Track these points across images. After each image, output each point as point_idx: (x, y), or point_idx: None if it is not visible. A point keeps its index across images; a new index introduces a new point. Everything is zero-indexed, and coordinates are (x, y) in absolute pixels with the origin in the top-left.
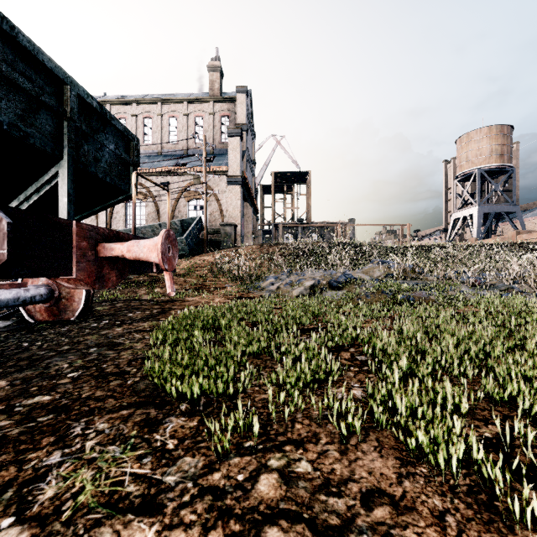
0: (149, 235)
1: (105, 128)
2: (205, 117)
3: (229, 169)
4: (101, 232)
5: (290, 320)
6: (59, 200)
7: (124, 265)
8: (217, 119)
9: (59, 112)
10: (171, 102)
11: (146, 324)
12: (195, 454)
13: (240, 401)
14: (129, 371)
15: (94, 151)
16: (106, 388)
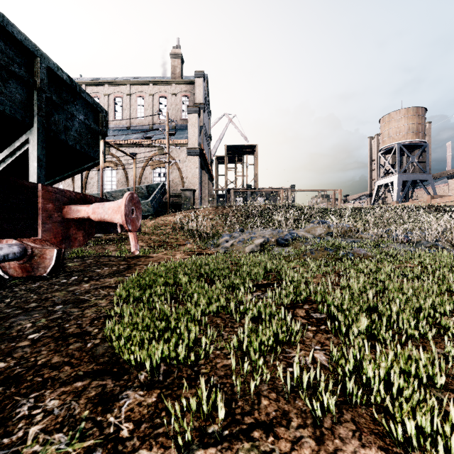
0: (119, 198)
1: (75, 100)
2: (168, 97)
3: (189, 141)
4: (68, 194)
5: (246, 277)
6: (29, 164)
7: (91, 226)
8: (178, 99)
9: (30, 82)
10: (138, 84)
11: (112, 280)
12: (152, 445)
13: (203, 383)
14: (90, 331)
15: (64, 120)
16: (65, 353)
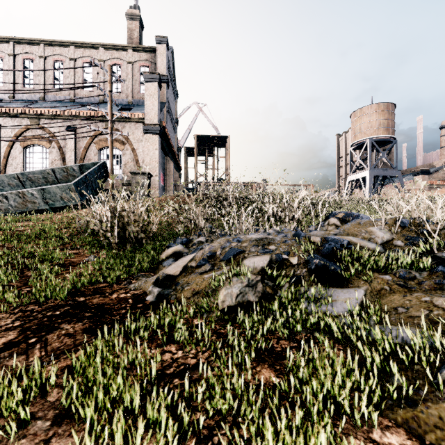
0: (40, 183)
1: None
2: (123, 65)
3: (146, 116)
4: None
5: None
6: None
7: None
8: (136, 69)
9: None
10: (85, 47)
11: None
12: None
13: None
14: None
15: None
16: None
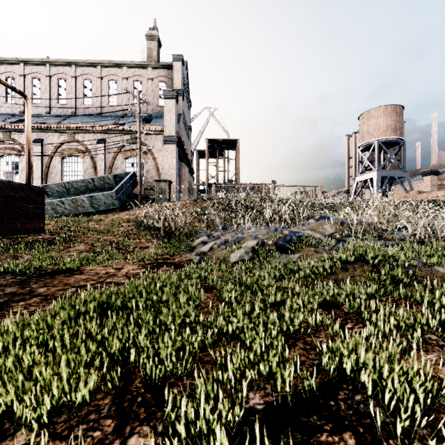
0: (82, 189)
1: None
2: (143, 81)
3: (165, 129)
4: None
5: (244, 383)
6: None
7: None
8: (155, 84)
9: None
10: (110, 66)
11: None
12: None
13: None
14: None
15: None
16: None
